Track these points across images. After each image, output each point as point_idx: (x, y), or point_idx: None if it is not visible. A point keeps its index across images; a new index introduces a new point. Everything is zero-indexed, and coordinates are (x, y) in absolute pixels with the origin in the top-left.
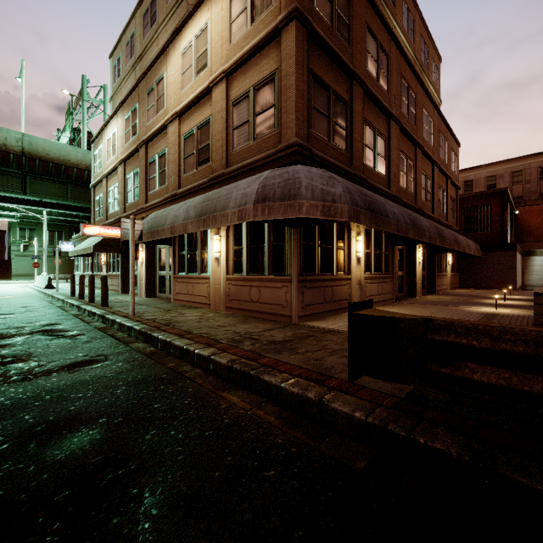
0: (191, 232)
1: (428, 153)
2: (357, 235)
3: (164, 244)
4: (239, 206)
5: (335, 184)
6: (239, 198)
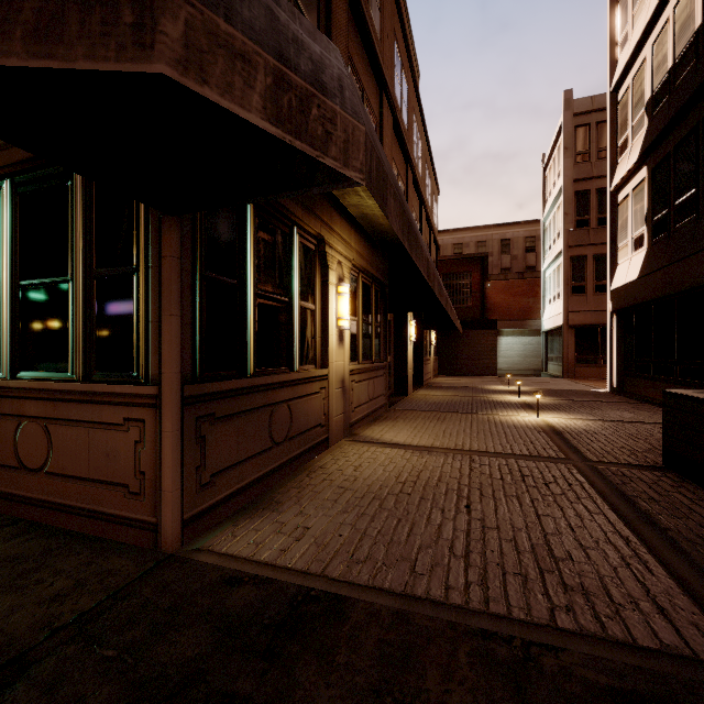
0: None
1: (418, 181)
2: (339, 282)
3: None
4: None
5: (321, 35)
6: None
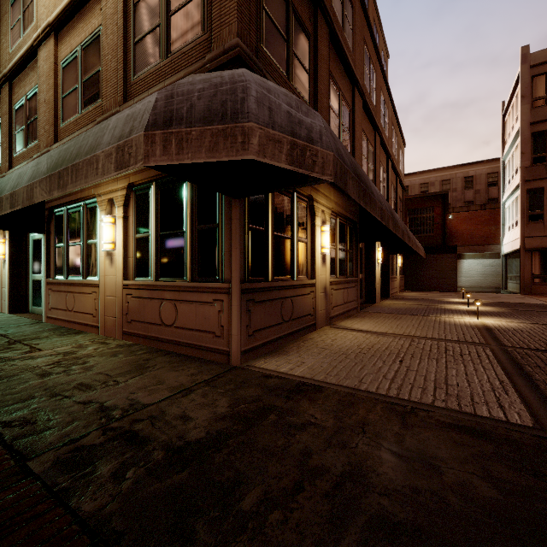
0: (39, 200)
1: (385, 142)
2: (322, 224)
3: (27, 231)
4: (118, 139)
5: (311, 112)
6: (121, 124)
